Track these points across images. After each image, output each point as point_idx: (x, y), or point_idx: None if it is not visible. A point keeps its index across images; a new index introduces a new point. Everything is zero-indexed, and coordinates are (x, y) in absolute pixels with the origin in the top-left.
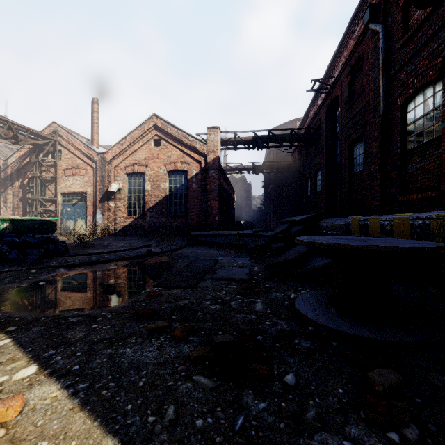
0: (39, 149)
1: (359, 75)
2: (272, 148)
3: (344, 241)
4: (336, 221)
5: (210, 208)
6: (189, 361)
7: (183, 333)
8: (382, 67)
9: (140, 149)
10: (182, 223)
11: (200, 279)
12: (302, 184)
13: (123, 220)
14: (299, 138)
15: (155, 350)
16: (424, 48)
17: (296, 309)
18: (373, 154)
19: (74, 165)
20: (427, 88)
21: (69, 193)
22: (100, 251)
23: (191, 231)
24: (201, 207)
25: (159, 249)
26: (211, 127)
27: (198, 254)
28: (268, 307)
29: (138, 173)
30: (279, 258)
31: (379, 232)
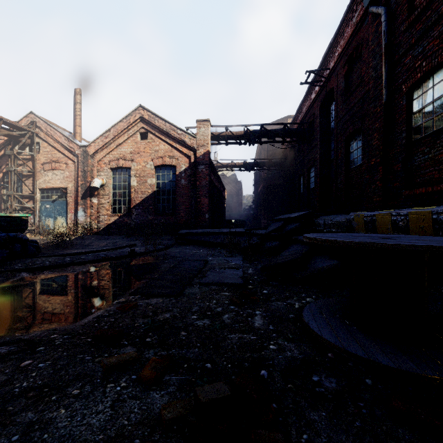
0: (15, 141)
1: (357, 65)
2: (263, 146)
3: (370, 239)
4: (335, 218)
5: (200, 206)
6: (159, 430)
7: (156, 371)
8: (385, 52)
9: (125, 143)
10: (170, 221)
11: (187, 284)
12: (294, 182)
13: (107, 218)
14: (292, 133)
15: (106, 410)
16: (434, 27)
17: (306, 326)
18: (374, 146)
19: (54, 159)
20: (438, 71)
21: (48, 189)
22: (79, 251)
23: (180, 229)
24: (190, 204)
25: (144, 249)
26: (201, 120)
27: (186, 254)
28: (270, 322)
29: (123, 168)
30: (276, 258)
31: (391, 229)
